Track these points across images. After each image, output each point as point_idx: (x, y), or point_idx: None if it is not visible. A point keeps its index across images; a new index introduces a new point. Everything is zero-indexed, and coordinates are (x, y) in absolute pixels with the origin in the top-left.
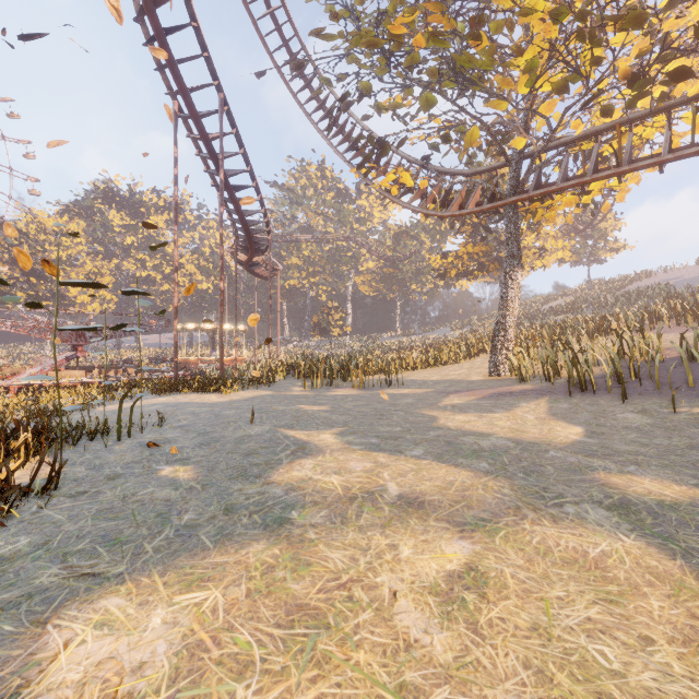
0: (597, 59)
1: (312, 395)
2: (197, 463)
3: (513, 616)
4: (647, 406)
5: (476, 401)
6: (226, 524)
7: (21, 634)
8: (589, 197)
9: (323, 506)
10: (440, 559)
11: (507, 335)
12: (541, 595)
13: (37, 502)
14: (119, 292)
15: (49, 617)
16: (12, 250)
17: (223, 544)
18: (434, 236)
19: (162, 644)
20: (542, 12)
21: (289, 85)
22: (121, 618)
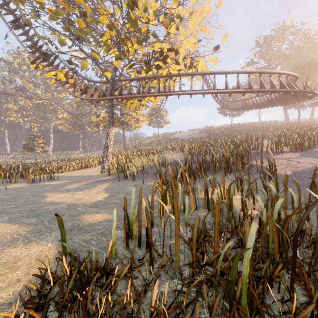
0: (128, 51)
1: None
2: None
3: None
4: (139, 183)
5: (82, 185)
6: None
7: None
8: (144, 102)
9: None
10: None
11: (108, 155)
12: None
13: None
14: None
15: None
16: None
17: None
18: (97, 106)
19: None
20: (103, 23)
21: None
22: None
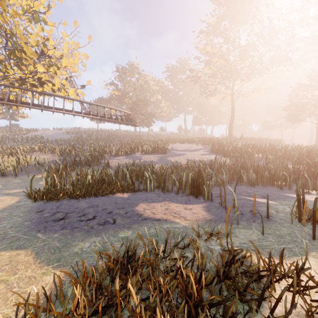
0: (8, 72)
1: None
2: None
3: None
4: (22, 178)
5: None
6: None
7: None
8: None
9: None
10: None
11: None
12: None
13: None
14: None
15: None
16: None
17: None
18: None
19: None
20: None
21: None
22: None
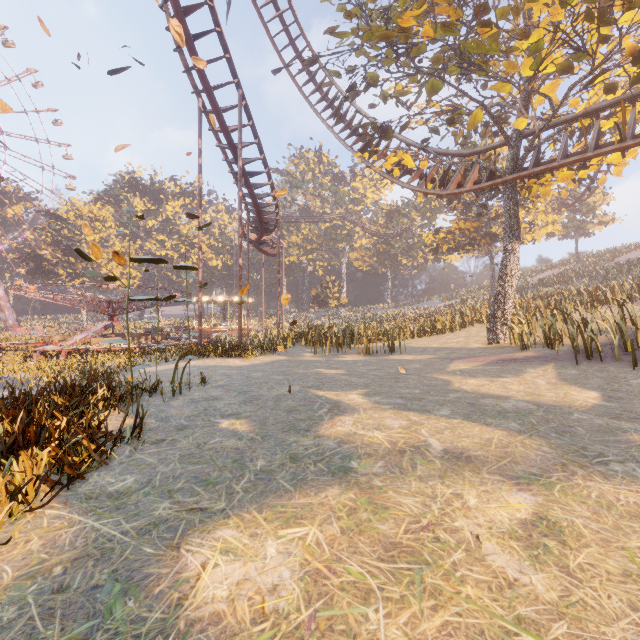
0: (605, 39)
1: (324, 360)
2: (248, 418)
3: (601, 562)
4: None
5: (482, 367)
6: (297, 471)
7: (161, 555)
8: (585, 172)
9: (377, 457)
10: (508, 508)
11: (506, 305)
12: (620, 545)
13: (129, 447)
14: (143, 269)
15: (179, 543)
16: (55, 234)
17: (301, 488)
18: (424, 214)
19: (285, 571)
20: None
21: (295, 80)
22: (240, 547)
